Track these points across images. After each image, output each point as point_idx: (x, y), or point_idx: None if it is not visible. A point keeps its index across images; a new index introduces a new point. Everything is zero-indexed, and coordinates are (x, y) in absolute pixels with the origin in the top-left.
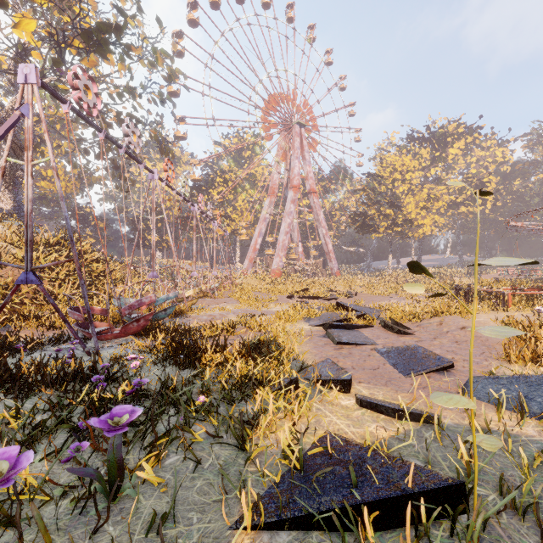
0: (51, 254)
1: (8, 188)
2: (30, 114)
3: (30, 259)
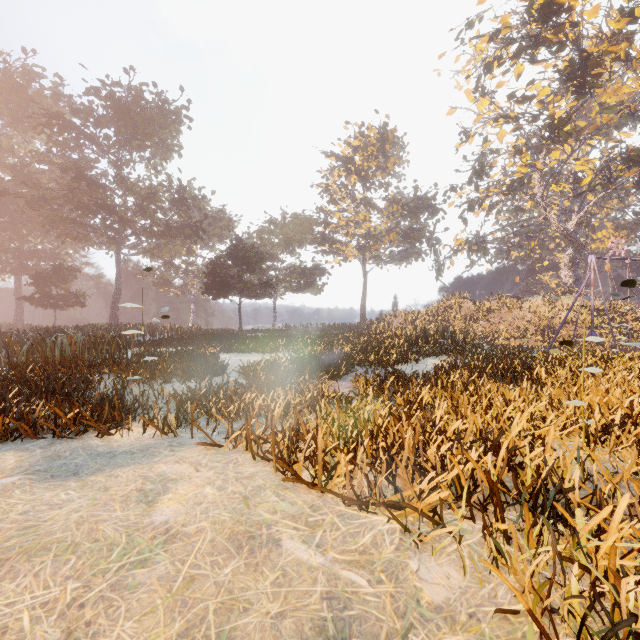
0: (600, 317)
1: (570, 269)
2: (592, 273)
3: (592, 326)
